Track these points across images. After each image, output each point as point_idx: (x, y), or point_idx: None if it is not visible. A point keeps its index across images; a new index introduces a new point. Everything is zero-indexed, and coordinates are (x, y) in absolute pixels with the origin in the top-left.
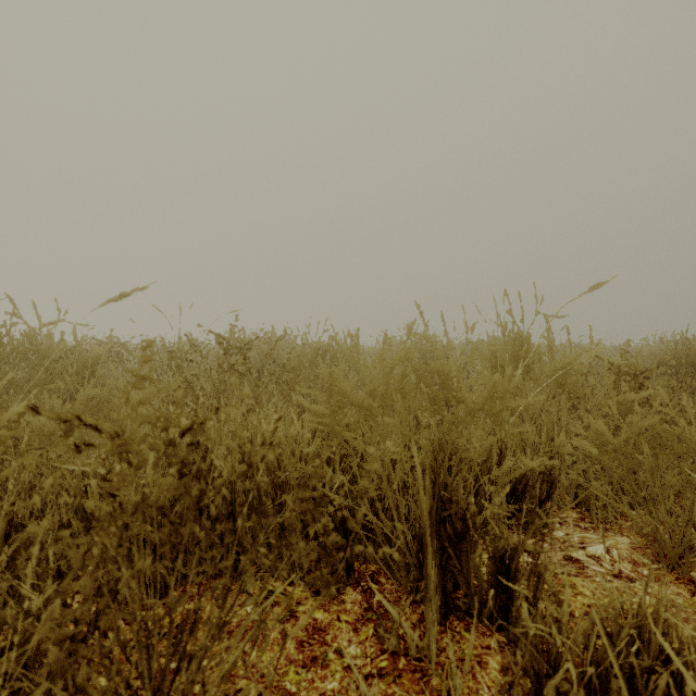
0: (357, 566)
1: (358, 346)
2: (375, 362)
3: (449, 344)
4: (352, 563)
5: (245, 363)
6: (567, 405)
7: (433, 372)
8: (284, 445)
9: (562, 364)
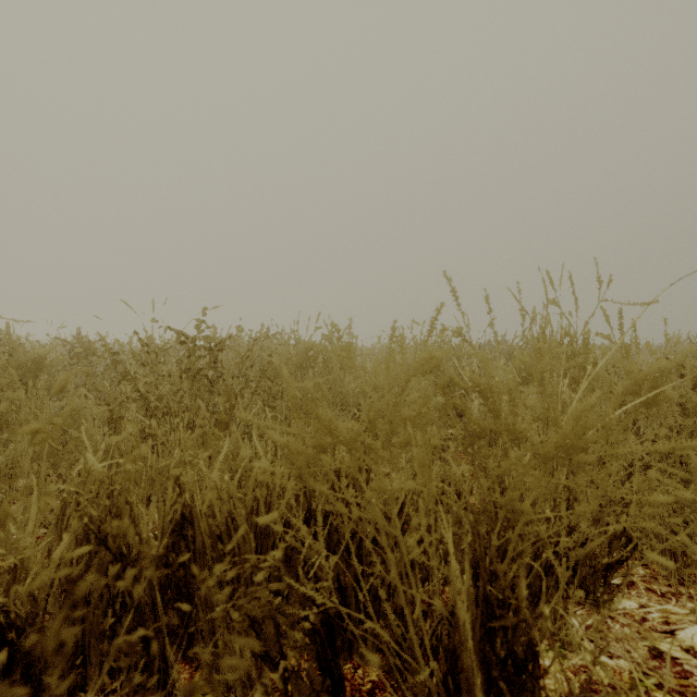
0: (350, 671)
1: (350, 346)
2: (378, 373)
3: (497, 342)
4: (342, 680)
5: (216, 368)
6: (661, 433)
7: (472, 389)
8: (235, 499)
9: (649, 373)
